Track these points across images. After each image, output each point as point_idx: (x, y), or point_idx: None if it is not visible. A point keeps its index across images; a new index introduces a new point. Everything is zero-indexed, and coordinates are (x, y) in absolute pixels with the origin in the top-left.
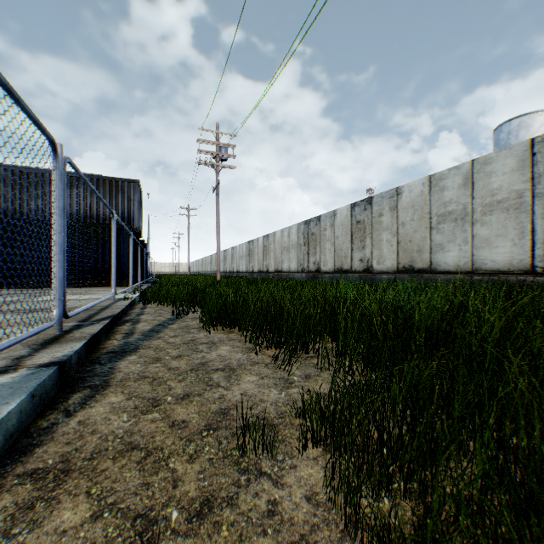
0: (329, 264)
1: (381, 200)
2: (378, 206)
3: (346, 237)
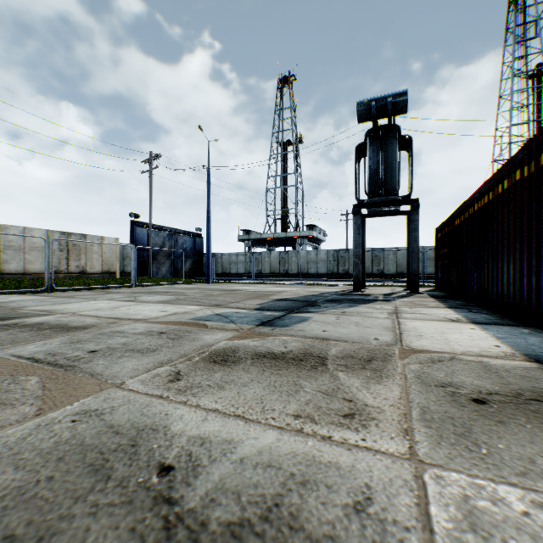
0: None
1: None
2: None
3: None
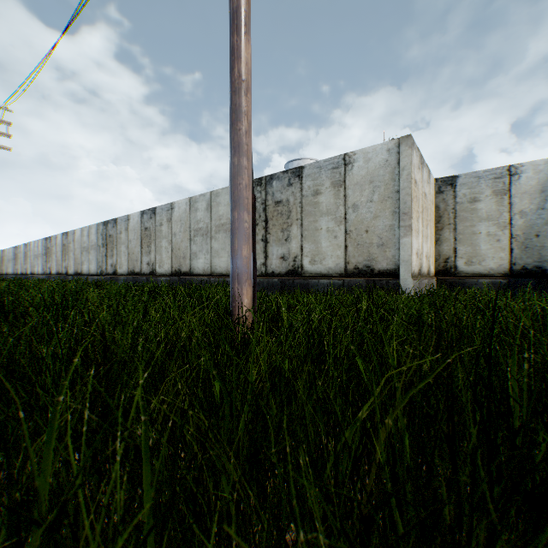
0: (124, 267)
1: (161, 211)
2: (160, 217)
3: (137, 242)
